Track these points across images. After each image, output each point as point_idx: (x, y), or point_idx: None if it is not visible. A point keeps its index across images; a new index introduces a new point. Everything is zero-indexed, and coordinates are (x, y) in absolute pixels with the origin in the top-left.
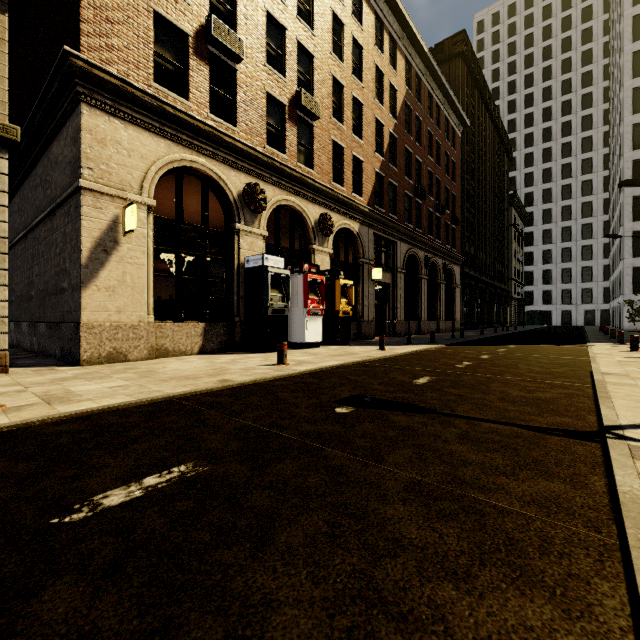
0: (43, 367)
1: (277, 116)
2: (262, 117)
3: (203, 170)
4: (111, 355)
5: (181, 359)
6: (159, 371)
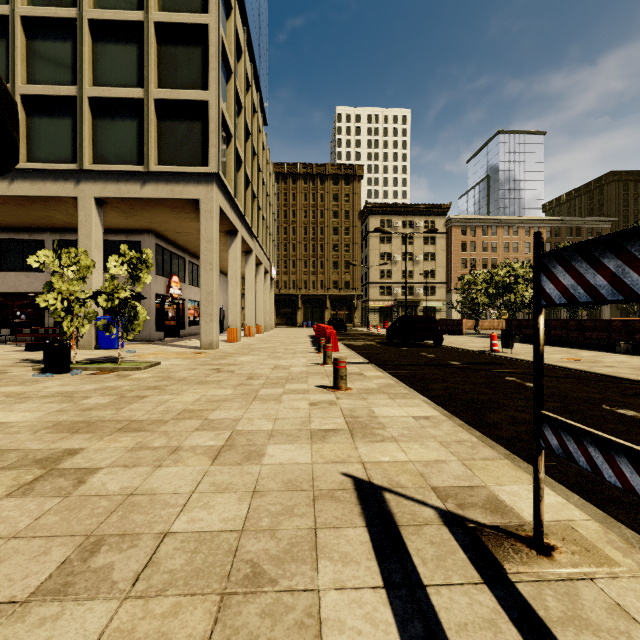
0: None
1: None
2: None
3: None
4: None
5: None
6: None
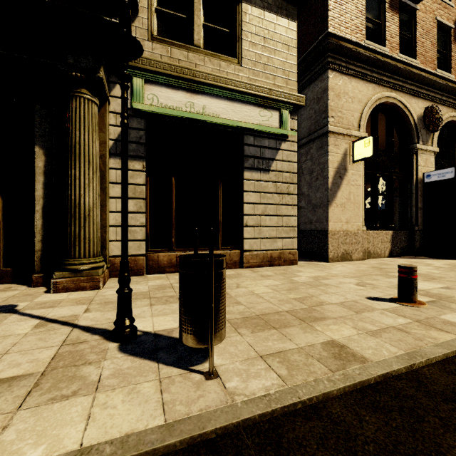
0: (302, 261)
1: (440, 41)
2: (433, 45)
3: (393, 103)
4: (343, 255)
5: (390, 261)
6: (421, 273)
